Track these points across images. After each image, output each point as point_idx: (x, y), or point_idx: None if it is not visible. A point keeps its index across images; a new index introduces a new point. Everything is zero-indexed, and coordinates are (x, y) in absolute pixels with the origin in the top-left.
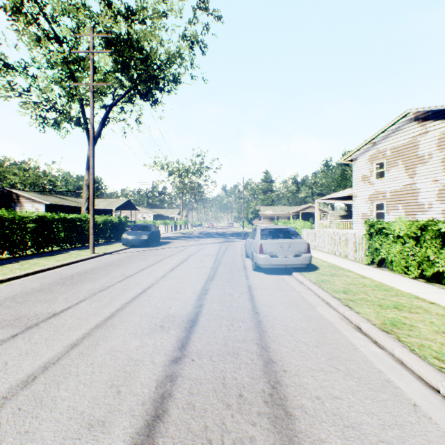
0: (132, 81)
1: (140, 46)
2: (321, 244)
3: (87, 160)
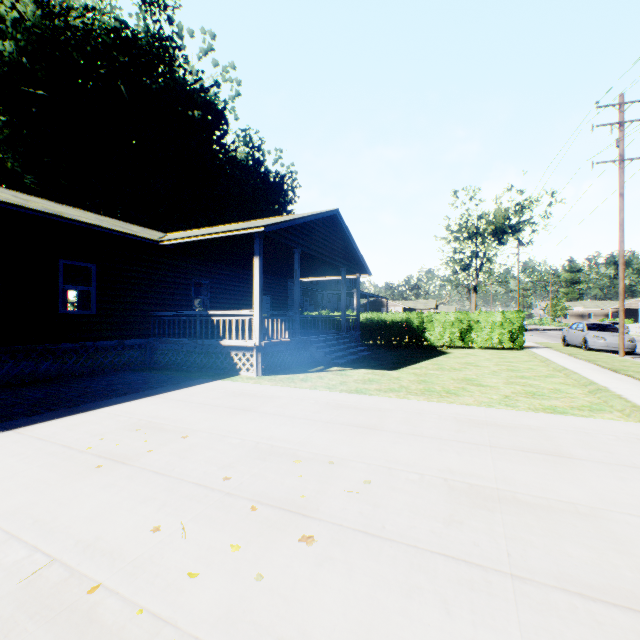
0: (495, 237)
1: (511, 225)
2: (637, 331)
3: (474, 287)
